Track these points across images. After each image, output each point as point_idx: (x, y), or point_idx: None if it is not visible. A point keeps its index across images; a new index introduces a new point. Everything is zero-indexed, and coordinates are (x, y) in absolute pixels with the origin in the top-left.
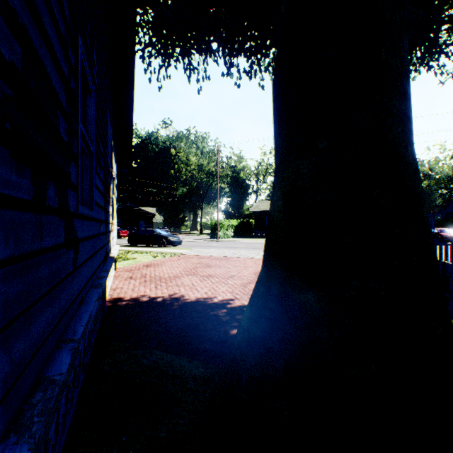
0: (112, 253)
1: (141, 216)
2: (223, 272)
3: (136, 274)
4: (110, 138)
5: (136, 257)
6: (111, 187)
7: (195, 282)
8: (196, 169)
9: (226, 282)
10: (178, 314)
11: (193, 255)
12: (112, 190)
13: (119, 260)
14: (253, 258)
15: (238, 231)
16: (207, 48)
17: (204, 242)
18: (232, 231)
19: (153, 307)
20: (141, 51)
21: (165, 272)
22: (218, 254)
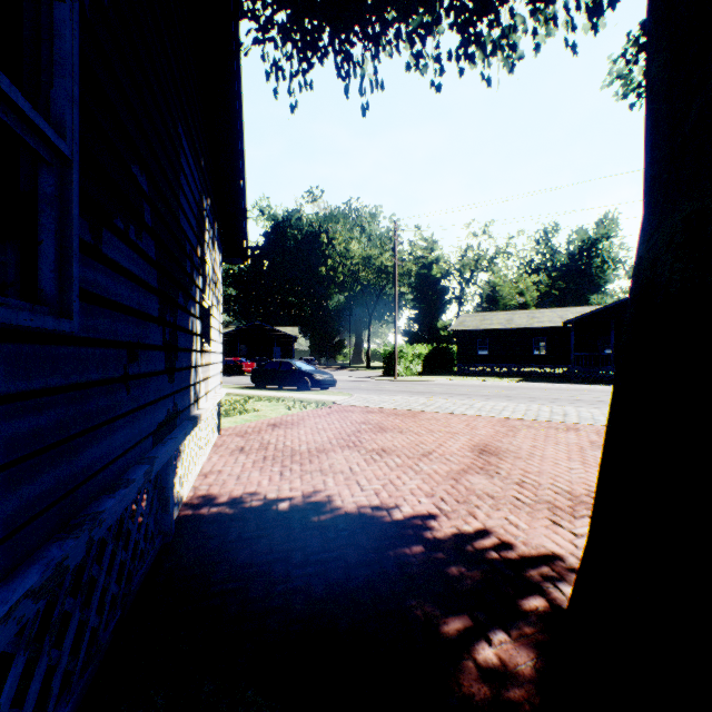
0: (200, 406)
1: (275, 340)
2: (408, 444)
3: (251, 442)
4: (194, 188)
5: (259, 408)
6: (198, 284)
7: (356, 465)
8: (360, 264)
9: (417, 468)
10: (315, 552)
11: (354, 405)
12: (201, 290)
13: (230, 412)
14: (463, 415)
15: (429, 364)
16: (378, 18)
17: (373, 382)
18: (419, 364)
19: (268, 527)
20: (257, 31)
21: (302, 440)
22: (397, 405)
